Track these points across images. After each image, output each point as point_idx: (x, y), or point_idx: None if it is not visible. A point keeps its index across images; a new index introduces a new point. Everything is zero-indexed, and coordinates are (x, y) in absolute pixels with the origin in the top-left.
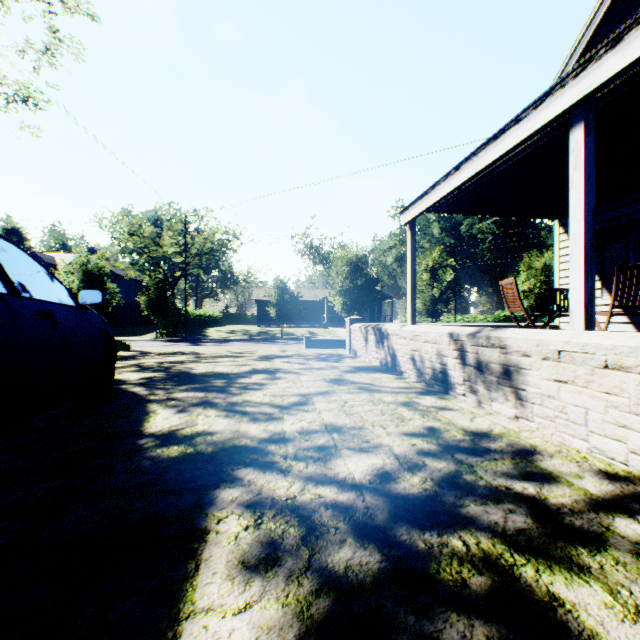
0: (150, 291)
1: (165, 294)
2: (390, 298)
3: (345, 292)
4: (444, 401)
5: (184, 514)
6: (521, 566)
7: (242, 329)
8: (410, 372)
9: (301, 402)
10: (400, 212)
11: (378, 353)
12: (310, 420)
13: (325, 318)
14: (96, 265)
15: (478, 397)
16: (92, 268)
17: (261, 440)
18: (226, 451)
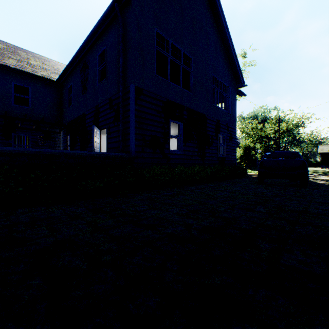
0: (261, 152)
1: None
2: None
3: None
4: None
5: None
6: None
7: (310, 169)
8: None
9: None
10: None
11: None
12: None
13: None
14: (247, 145)
15: None
16: (246, 146)
17: None
18: None
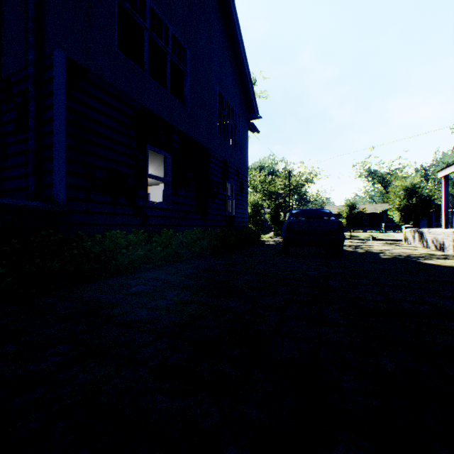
0: (271, 211)
1: (278, 213)
2: (449, 208)
3: (401, 208)
4: (439, 252)
5: (372, 254)
6: (428, 258)
7: None
8: (431, 246)
9: (385, 250)
10: (436, 171)
11: (418, 241)
12: (390, 251)
13: (383, 225)
14: (256, 201)
15: (451, 250)
16: (254, 203)
17: (378, 252)
18: (372, 252)
